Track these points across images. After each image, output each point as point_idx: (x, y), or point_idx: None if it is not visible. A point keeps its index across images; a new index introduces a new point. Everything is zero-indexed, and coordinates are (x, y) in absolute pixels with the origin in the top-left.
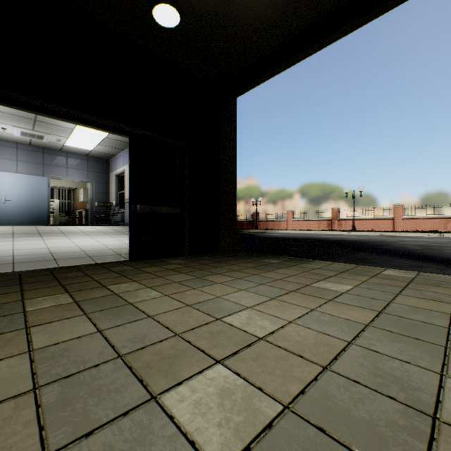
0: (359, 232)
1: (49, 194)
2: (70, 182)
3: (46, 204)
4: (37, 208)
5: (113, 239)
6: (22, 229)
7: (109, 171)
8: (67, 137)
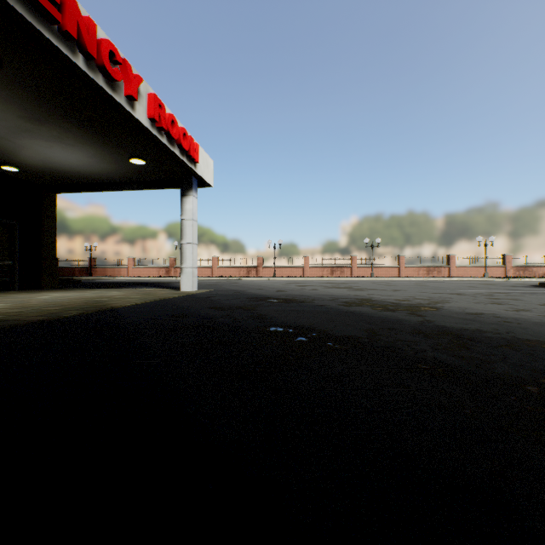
0: None
1: None
2: None
3: None
4: None
5: None
6: None
7: None
8: None
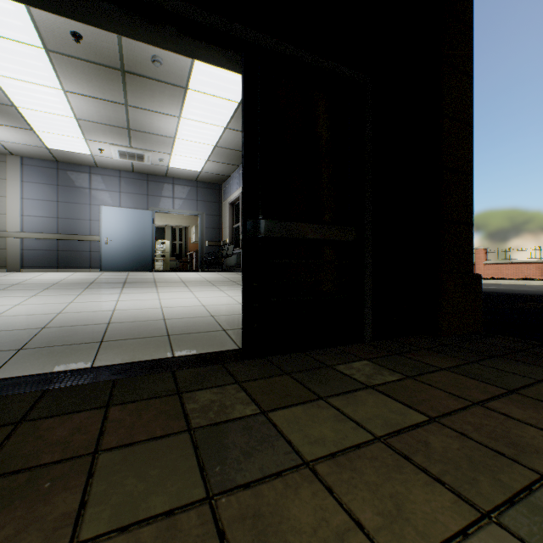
0: None
1: (154, 232)
2: (182, 219)
3: (150, 245)
4: (141, 249)
5: (221, 293)
6: (110, 276)
7: (222, 200)
8: (169, 152)
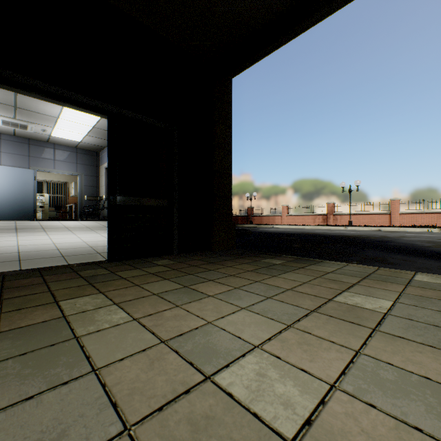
0: (355, 227)
1: (35, 188)
2: (61, 176)
3: (31, 198)
4: (22, 202)
5: (97, 235)
6: None
7: (99, 164)
8: (52, 126)
